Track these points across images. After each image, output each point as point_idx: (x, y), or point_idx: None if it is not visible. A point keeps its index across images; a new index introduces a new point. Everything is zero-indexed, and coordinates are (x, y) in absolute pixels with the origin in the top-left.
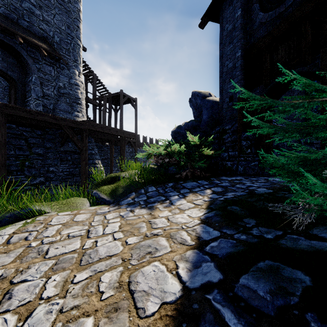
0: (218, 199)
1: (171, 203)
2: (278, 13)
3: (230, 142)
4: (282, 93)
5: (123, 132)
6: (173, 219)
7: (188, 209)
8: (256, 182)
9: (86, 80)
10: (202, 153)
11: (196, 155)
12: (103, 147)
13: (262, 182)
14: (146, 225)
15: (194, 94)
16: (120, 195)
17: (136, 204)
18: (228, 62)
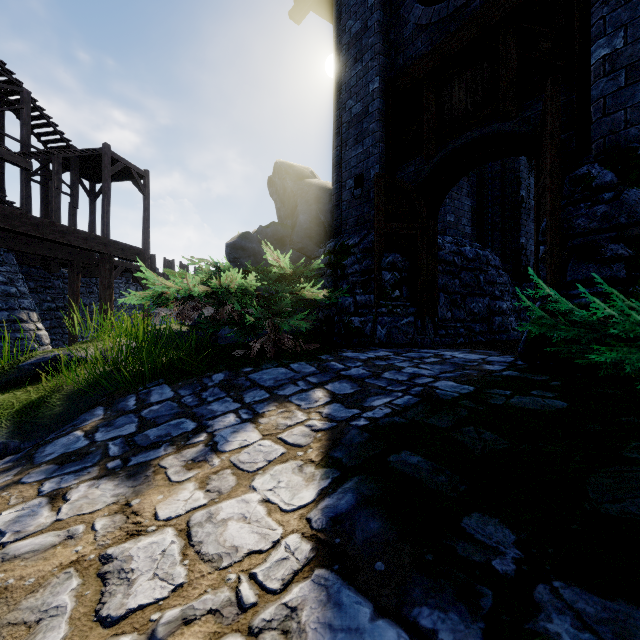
0: (353, 422)
1: (214, 445)
2: (454, 8)
3: (359, 273)
4: (458, 177)
5: (105, 243)
6: (207, 535)
7: (265, 467)
8: (424, 364)
9: None
10: (299, 295)
11: (286, 300)
12: (53, 280)
13: (436, 363)
14: (76, 597)
15: (280, 169)
16: (50, 422)
17: (90, 455)
18: (353, 102)
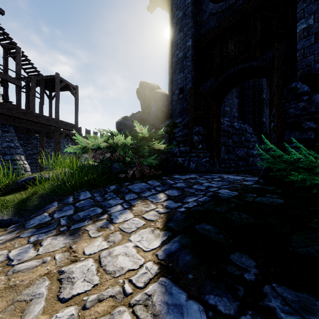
0: (178, 209)
1: (111, 220)
2: (229, 5)
3: (181, 136)
4: (231, 88)
5: (57, 122)
6: (108, 262)
7: (135, 230)
8: (213, 181)
9: (6, 54)
10: (152, 147)
11: (145, 150)
12: (31, 140)
13: (219, 181)
14: (48, 289)
15: (142, 85)
16: (32, 209)
17: (52, 224)
18: (178, 51)
